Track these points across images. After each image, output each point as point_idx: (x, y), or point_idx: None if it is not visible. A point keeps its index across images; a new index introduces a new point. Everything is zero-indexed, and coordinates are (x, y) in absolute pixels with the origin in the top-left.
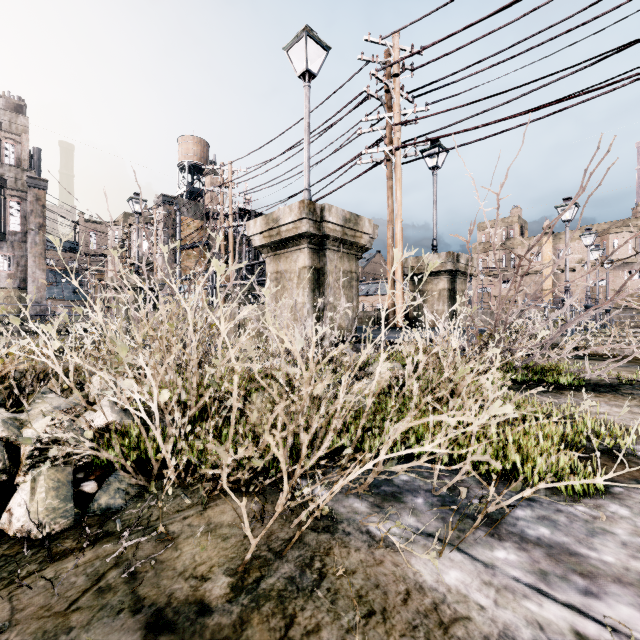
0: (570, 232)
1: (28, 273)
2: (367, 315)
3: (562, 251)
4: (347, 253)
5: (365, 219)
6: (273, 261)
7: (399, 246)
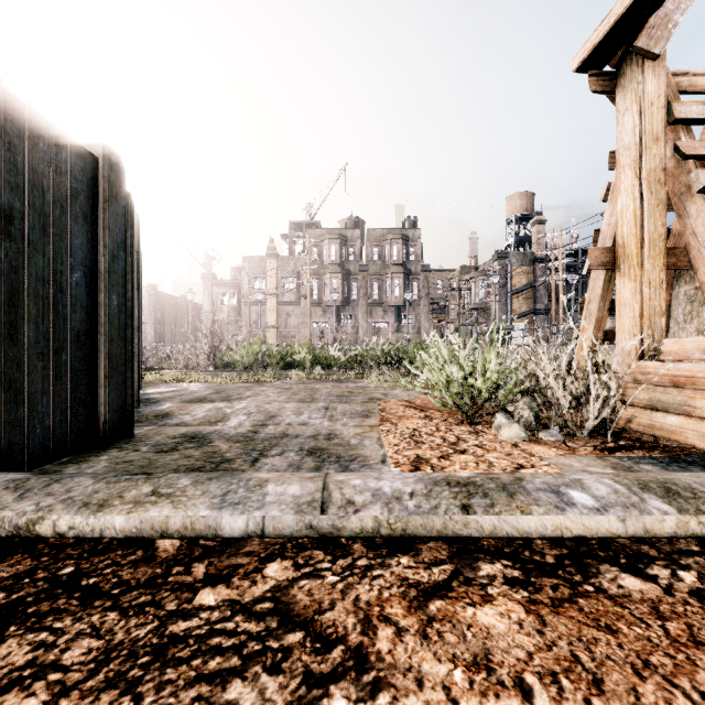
0: None
1: (421, 324)
2: None
3: None
4: None
5: None
6: None
7: None
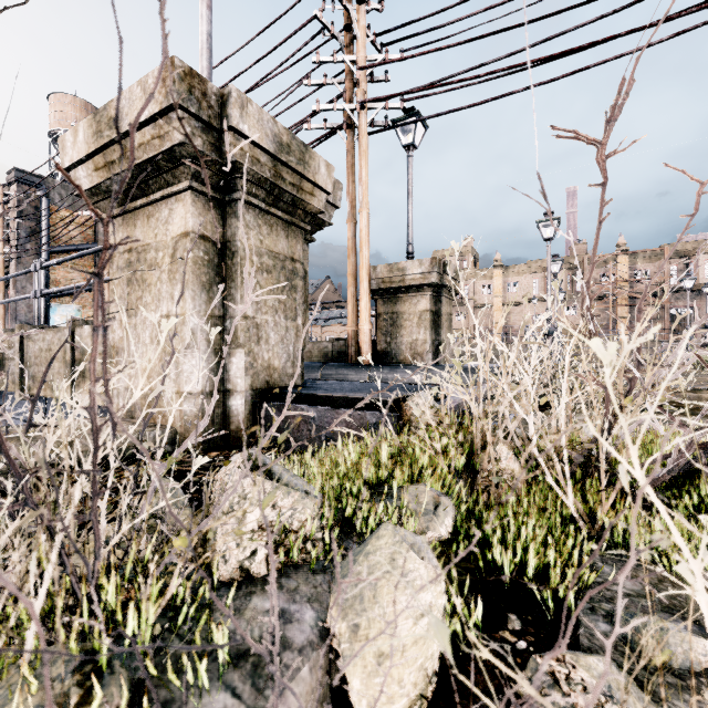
0: (518, 266)
1: None
2: (318, 347)
3: (511, 285)
4: (284, 220)
5: (320, 159)
6: (122, 226)
7: (365, 248)
